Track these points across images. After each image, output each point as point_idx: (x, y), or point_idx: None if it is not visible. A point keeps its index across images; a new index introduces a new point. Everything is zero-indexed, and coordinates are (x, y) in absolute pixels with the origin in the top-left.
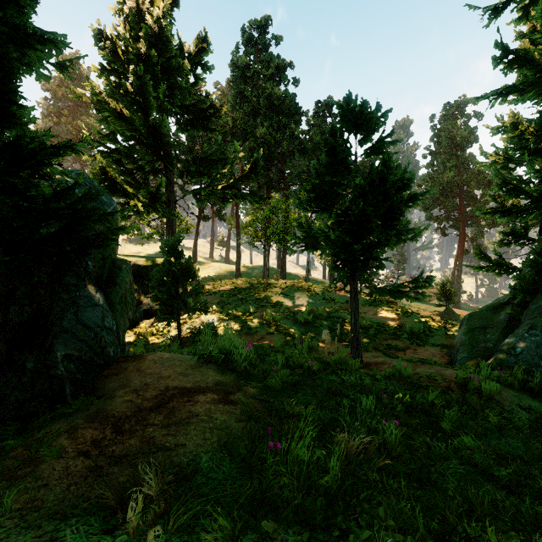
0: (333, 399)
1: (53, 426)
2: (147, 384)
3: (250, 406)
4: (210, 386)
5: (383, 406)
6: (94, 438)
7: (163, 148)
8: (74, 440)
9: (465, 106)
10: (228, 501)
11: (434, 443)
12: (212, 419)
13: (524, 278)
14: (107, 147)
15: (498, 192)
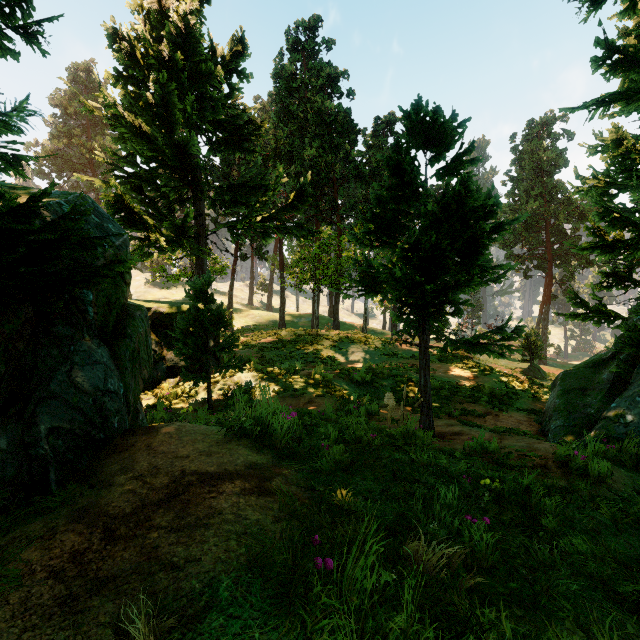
0: (400, 484)
1: (25, 527)
2: (158, 466)
3: (292, 498)
4: (240, 470)
5: (465, 494)
6: (75, 548)
7: (191, 172)
8: (46, 552)
9: (552, 123)
10: None
11: (536, 546)
12: (241, 519)
13: (634, 328)
14: (125, 171)
15: (598, 223)
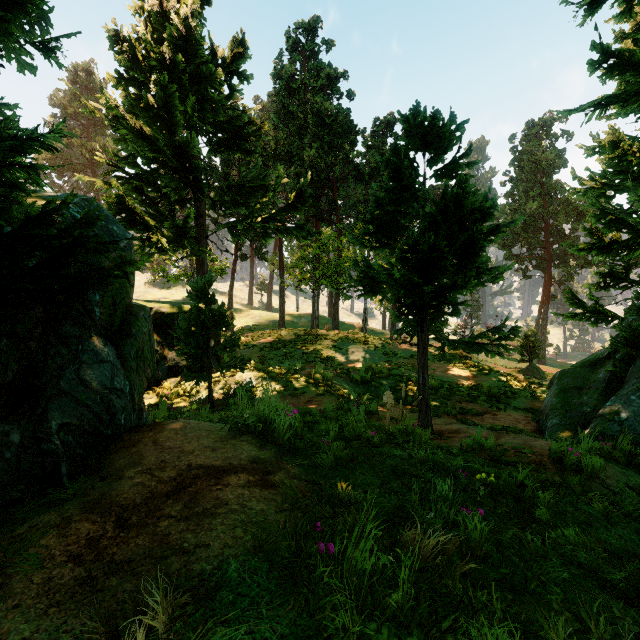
0: (399, 479)
1: (41, 517)
2: (165, 461)
3: (294, 490)
4: (244, 464)
5: (461, 488)
6: (90, 535)
7: (191, 173)
8: (64, 539)
9: (551, 124)
10: (263, 630)
11: (529, 536)
12: (246, 509)
13: (629, 328)
14: (126, 172)
15: (595, 224)
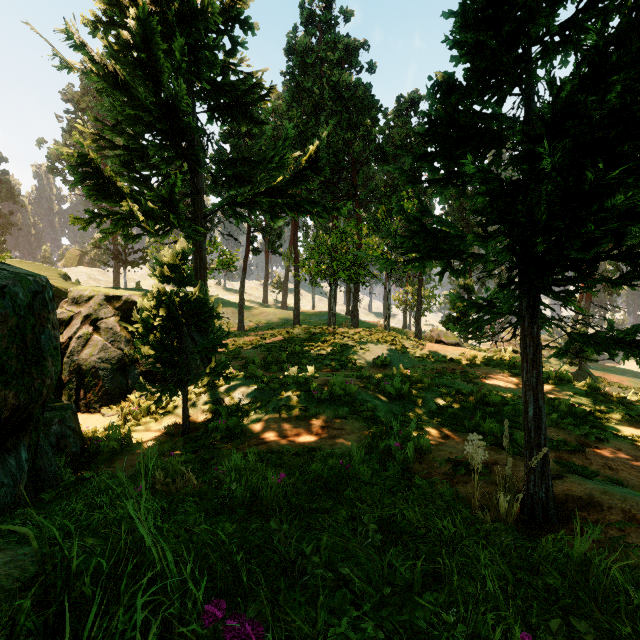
0: None
1: None
2: None
3: None
4: None
5: None
6: None
7: (183, 137)
8: None
9: None
10: None
11: None
12: None
13: None
14: (111, 142)
15: None
